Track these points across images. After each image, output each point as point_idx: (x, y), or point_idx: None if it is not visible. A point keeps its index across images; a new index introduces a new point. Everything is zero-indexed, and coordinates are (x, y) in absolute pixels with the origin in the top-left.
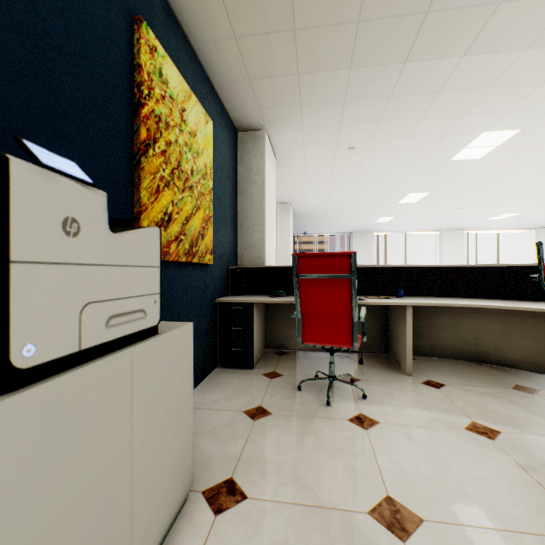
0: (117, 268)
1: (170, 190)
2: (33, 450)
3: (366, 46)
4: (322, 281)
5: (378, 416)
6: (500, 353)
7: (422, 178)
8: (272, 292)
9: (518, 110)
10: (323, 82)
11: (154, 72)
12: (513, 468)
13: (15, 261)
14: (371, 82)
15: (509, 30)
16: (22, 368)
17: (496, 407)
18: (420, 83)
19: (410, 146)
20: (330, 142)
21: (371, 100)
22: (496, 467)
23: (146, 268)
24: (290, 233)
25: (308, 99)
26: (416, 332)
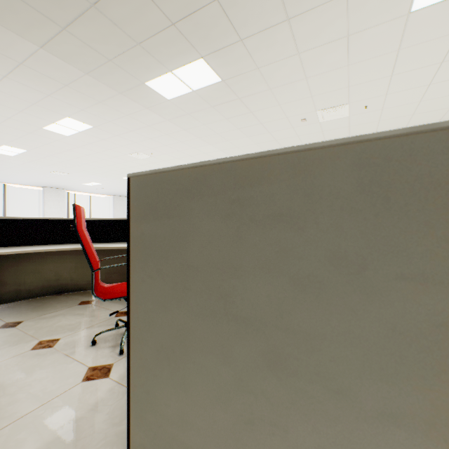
0: None
1: None
2: None
3: None
4: None
5: None
6: (75, 282)
7: (18, 135)
8: None
9: (89, 112)
10: None
11: None
12: (62, 359)
13: None
14: None
15: (74, 53)
16: None
17: (63, 322)
18: None
19: None
20: None
21: None
22: (49, 365)
23: None
24: None
25: None
26: (0, 282)
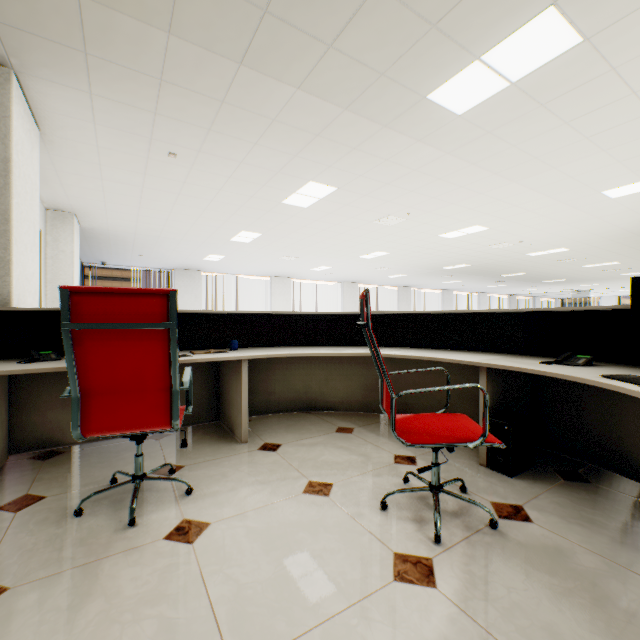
0: None
1: None
2: None
3: (193, 12)
4: (121, 333)
5: (209, 515)
6: (325, 399)
7: (256, 216)
8: (27, 354)
9: (337, 168)
10: (126, 32)
11: None
12: (347, 522)
13: None
14: (200, 69)
15: (336, 82)
16: None
17: (327, 456)
18: (256, 99)
19: (244, 175)
20: (141, 135)
21: (200, 95)
22: (333, 528)
23: None
24: (75, 260)
25: (101, 49)
26: (252, 389)
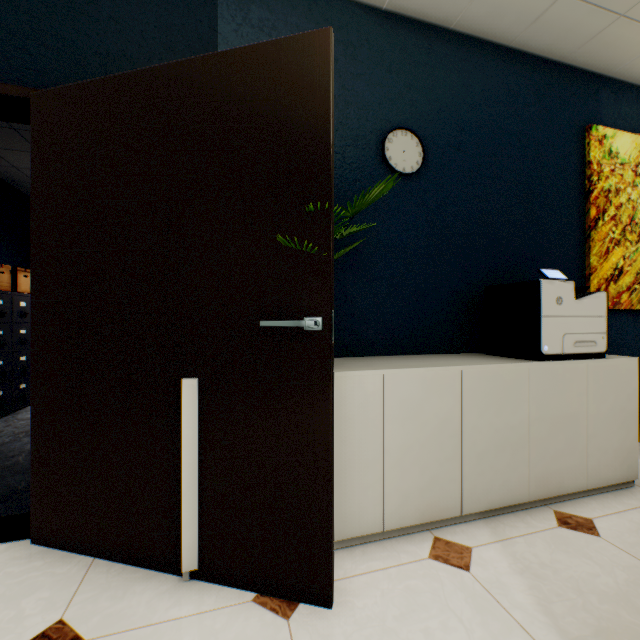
0: (578, 318)
1: (620, 247)
2: (547, 384)
3: None
4: None
5: None
6: None
7: None
8: None
9: None
10: None
11: (602, 157)
12: None
13: (542, 316)
14: None
15: None
16: (543, 354)
17: None
18: None
19: None
20: None
21: None
22: None
23: (596, 317)
24: None
25: None
26: None
